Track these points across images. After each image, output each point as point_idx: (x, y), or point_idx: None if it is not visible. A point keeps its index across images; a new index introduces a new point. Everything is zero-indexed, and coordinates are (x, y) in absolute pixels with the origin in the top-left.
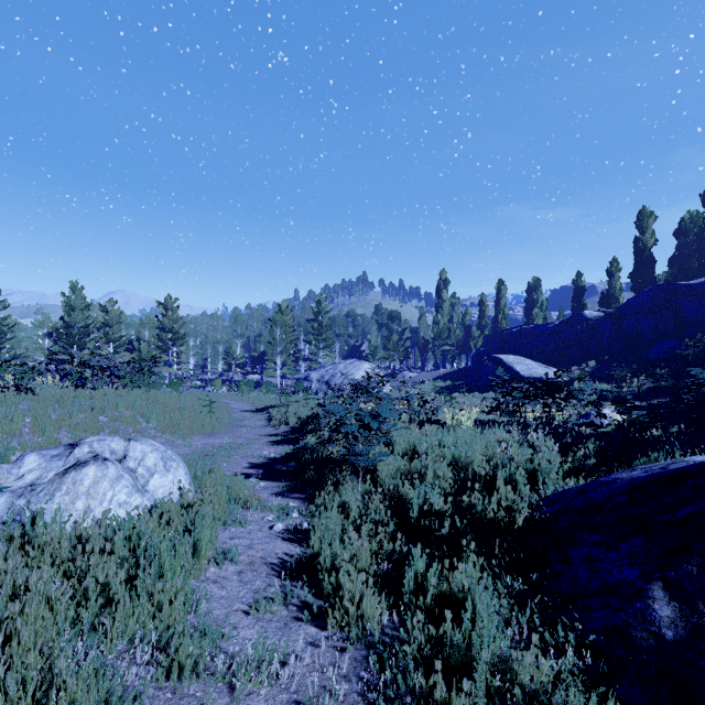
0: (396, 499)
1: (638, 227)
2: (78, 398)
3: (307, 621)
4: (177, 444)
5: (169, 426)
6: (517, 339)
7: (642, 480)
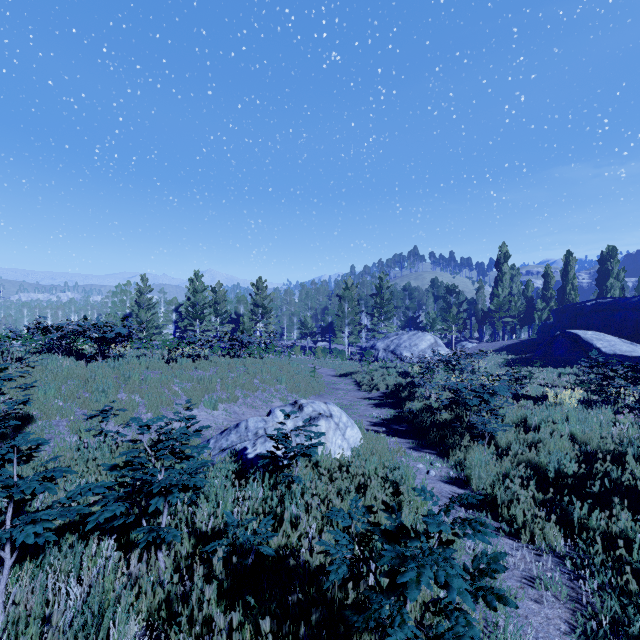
0: (525, 462)
1: None
2: (236, 364)
3: (501, 536)
4: None
5: (294, 388)
6: (592, 313)
7: None
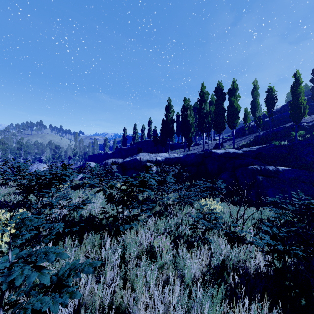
0: None
1: (123, 131)
2: None
3: None
4: None
5: None
6: (95, 157)
7: None
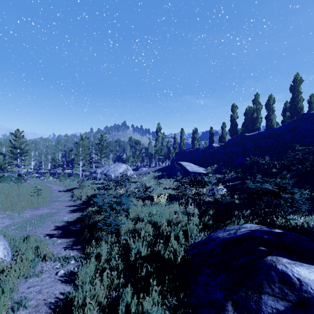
0: (125, 248)
1: (232, 111)
2: None
3: None
4: (14, 216)
5: (9, 207)
6: (188, 154)
7: (227, 240)
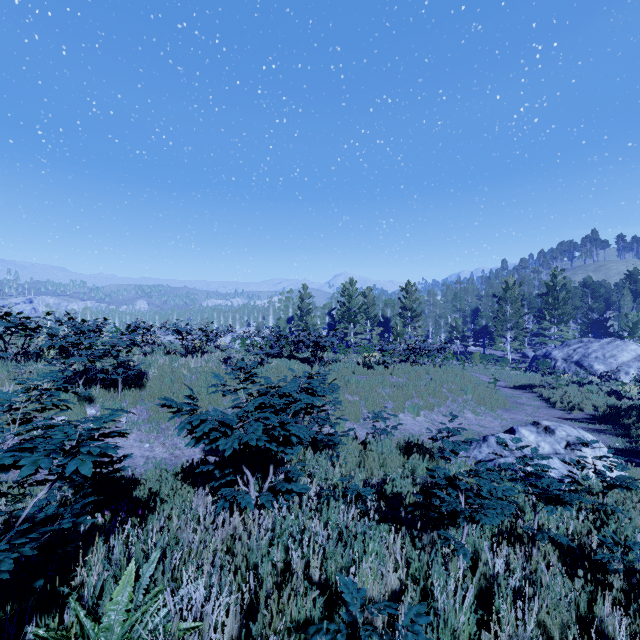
0: None
1: None
2: (420, 372)
3: None
4: (493, 416)
5: (480, 400)
6: None
7: None
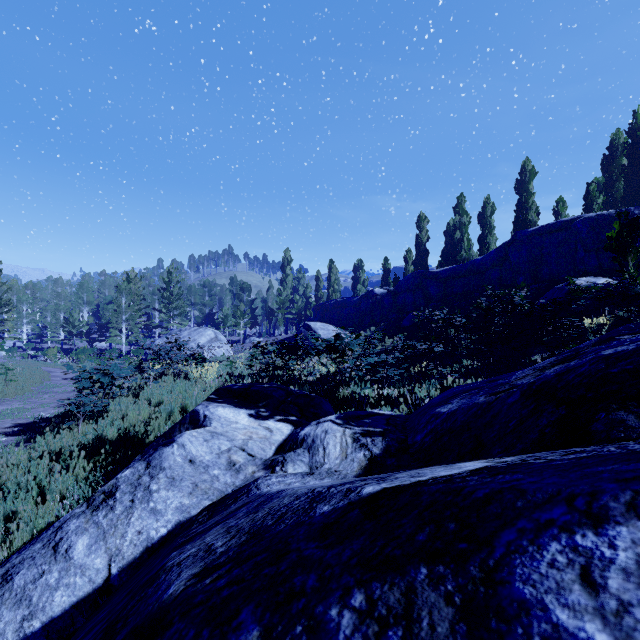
0: None
1: (417, 227)
2: None
3: None
4: None
5: None
6: (333, 310)
7: None
